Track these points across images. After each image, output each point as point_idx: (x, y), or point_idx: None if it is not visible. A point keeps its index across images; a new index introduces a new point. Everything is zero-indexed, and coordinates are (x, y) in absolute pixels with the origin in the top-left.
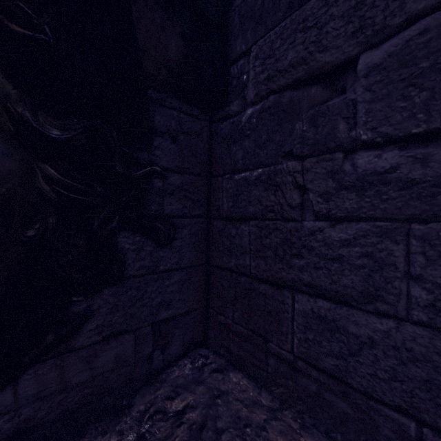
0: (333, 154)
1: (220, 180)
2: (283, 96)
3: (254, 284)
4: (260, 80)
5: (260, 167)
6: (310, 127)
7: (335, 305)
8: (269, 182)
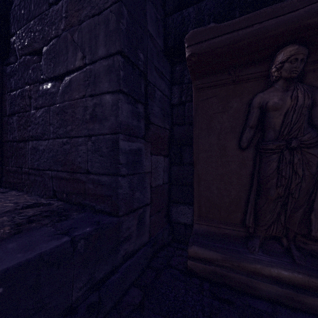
0: (37, 83)
1: (6, 96)
2: (26, 57)
3: (19, 145)
4: (19, 48)
5: (19, 89)
6: (32, 72)
7: (38, 142)
8: (22, 95)
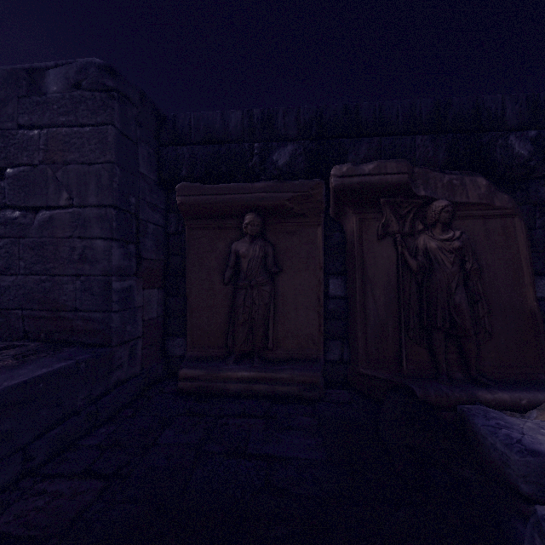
0: None
1: None
2: None
3: None
4: None
5: None
6: None
7: None
8: None
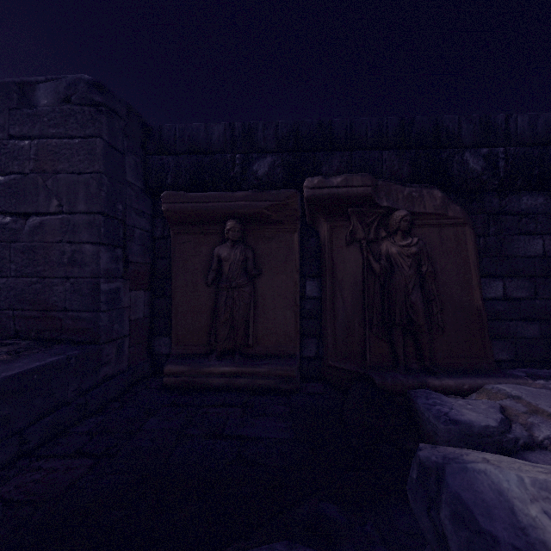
0: None
1: None
2: None
3: None
4: None
5: None
6: None
7: None
8: None
